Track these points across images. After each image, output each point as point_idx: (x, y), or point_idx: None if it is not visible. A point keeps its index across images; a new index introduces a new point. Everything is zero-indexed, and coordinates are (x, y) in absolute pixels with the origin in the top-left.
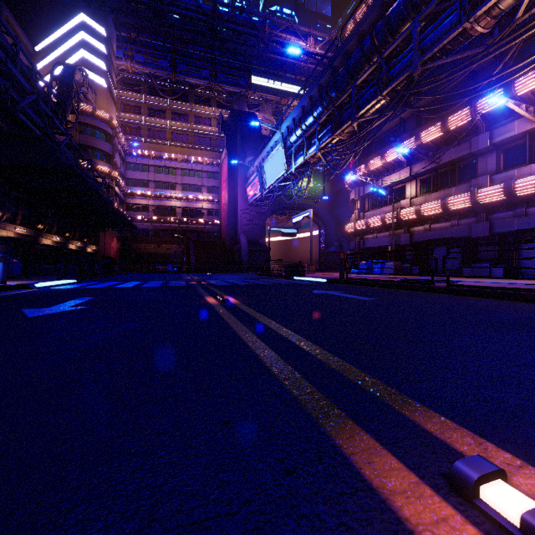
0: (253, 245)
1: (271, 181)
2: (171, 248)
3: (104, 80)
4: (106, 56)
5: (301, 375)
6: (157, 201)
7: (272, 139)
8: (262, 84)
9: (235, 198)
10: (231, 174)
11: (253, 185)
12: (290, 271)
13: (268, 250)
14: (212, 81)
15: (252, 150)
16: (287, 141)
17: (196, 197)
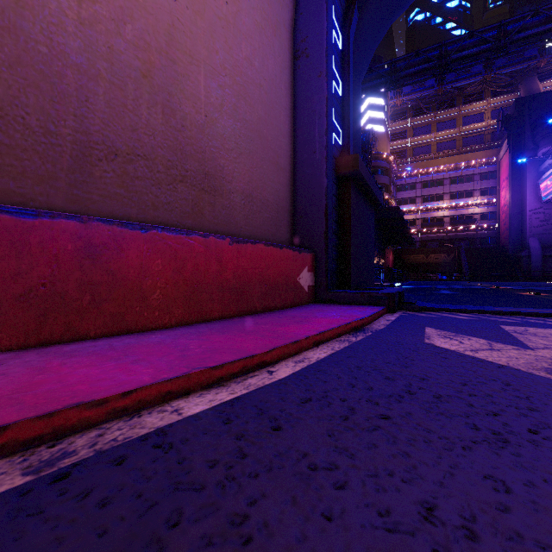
0: (550, 249)
1: None
2: (439, 258)
3: (382, 127)
4: (384, 107)
5: None
6: (424, 215)
7: None
8: None
9: (520, 197)
10: (515, 171)
11: (550, 181)
12: None
13: None
14: (486, 73)
15: (548, 139)
16: None
17: (467, 203)
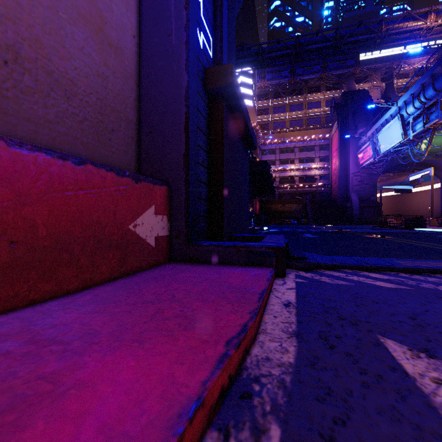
0: (364, 202)
1: (385, 148)
2: (292, 207)
3: (251, 102)
4: (253, 86)
5: (439, 247)
6: (281, 174)
7: (387, 113)
8: (371, 57)
9: (346, 164)
10: (342, 145)
11: (365, 153)
12: (410, 223)
13: (380, 205)
14: (323, 72)
15: (364, 123)
16: (403, 113)
17: (310, 167)
